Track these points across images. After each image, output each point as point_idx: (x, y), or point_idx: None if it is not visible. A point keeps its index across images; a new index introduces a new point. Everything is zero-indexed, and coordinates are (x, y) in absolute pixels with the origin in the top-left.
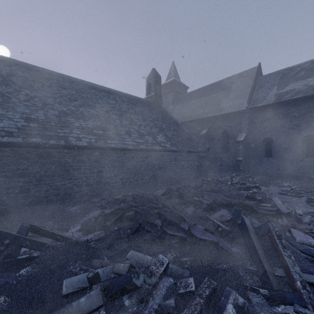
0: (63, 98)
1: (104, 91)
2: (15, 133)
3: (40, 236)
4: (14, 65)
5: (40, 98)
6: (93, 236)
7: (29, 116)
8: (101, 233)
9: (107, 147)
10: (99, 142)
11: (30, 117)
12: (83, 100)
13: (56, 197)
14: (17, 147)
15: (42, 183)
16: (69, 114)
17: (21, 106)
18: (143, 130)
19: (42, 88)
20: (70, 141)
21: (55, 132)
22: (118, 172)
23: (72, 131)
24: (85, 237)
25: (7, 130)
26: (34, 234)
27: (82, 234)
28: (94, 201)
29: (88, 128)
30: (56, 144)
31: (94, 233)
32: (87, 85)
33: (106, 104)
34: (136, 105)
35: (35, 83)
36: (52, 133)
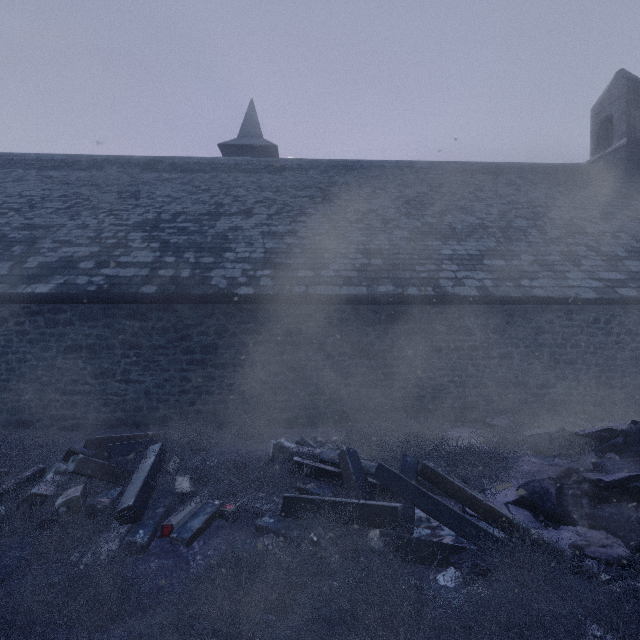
0: (410, 205)
1: (482, 172)
2: (354, 278)
3: (433, 491)
4: (331, 170)
5: (376, 212)
6: (584, 542)
7: (367, 246)
8: (609, 540)
9: (525, 297)
10: (503, 286)
11: (369, 248)
12: (446, 200)
13: (417, 403)
14: (360, 303)
15: (395, 372)
16: (428, 232)
17: (353, 232)
18: (611, 247)
19: (375, 195)
20: (443, 287)
21: (412, 271)
22: (551, 361)
23: (441, 267)
24: (553, 532)
25: (344, 274)
26: (420, 481)
27: (532, 517)
28: (499, 425)
29: (470, 257)
30: (419, 295)
31: (576, 531)
32: (445, 169)
33: (495, 198)
34: (571, 184)
35: (363, 189)
36: (408, 273)
